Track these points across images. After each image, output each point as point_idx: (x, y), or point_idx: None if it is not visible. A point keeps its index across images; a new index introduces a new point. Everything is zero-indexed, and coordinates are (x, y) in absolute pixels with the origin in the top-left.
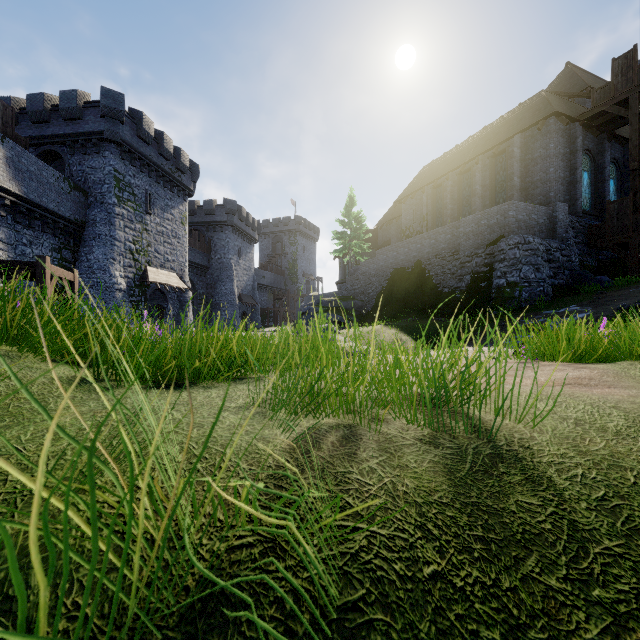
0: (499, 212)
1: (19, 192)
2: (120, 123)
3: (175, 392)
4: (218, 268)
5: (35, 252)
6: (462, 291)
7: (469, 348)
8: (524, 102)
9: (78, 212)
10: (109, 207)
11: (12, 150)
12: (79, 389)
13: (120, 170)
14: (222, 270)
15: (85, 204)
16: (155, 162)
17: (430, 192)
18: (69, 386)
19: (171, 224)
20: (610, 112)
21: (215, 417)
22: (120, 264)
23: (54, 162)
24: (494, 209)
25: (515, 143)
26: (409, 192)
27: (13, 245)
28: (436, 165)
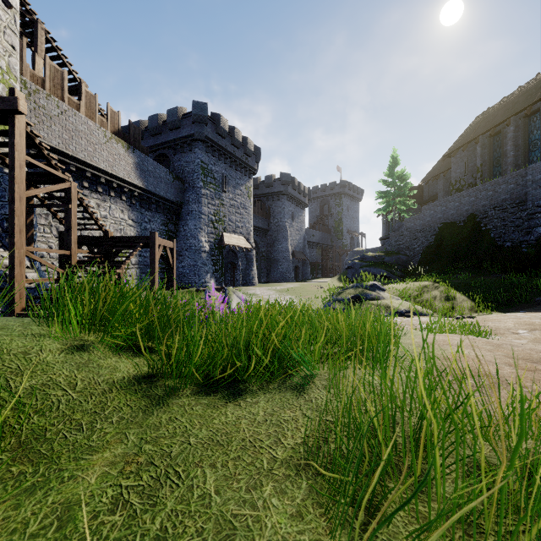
0: None
1: (143, 186)
2: (205, 125)
3: (222, 403)
4: (276, 230)
5: (152, 227)
6: (530, 245)
7: None
8: None
9: (178, 196)
10: (198, 190)
11: (139, 157)
12: (132, 400)
13: (205, 161)
14: (279, 232)
15: (182, 189)
16: (229, 151)
17: (485, 141)
18: (124, 395)
19: (240, 198)
20: None
21: (253, 502)
22: (205, 232)
23: (164, 161)
24: None
25: None
26: (459, 145)
27: (139, 223)
28: (493, 112)
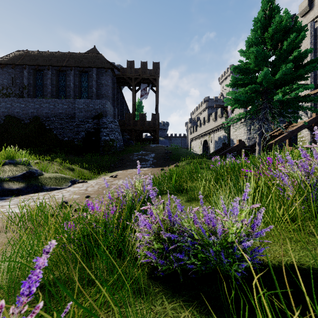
0: (101, 103)
1: None
2: None
3: None
4: None
5: None
6: (79, 140)
7: (133, 170)
8: (93, 53)
9: None
10: None
11: None
12: None
13: None
14: None
15: None
16: None
17: (31, 71)
18: None
19: None
20: (123, 79)
21: None
22: None
23: None
24: (98, 101)
25: (94, 71)
26: (8, 62)
27: None
28: (34, 55)
